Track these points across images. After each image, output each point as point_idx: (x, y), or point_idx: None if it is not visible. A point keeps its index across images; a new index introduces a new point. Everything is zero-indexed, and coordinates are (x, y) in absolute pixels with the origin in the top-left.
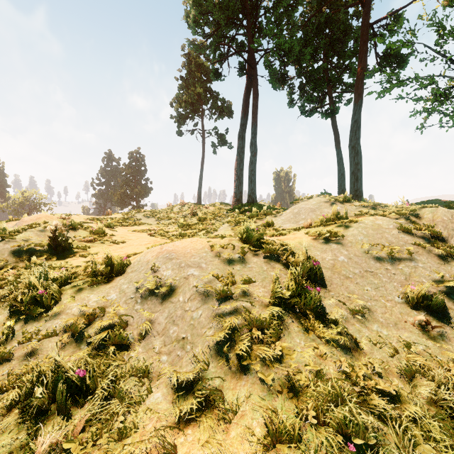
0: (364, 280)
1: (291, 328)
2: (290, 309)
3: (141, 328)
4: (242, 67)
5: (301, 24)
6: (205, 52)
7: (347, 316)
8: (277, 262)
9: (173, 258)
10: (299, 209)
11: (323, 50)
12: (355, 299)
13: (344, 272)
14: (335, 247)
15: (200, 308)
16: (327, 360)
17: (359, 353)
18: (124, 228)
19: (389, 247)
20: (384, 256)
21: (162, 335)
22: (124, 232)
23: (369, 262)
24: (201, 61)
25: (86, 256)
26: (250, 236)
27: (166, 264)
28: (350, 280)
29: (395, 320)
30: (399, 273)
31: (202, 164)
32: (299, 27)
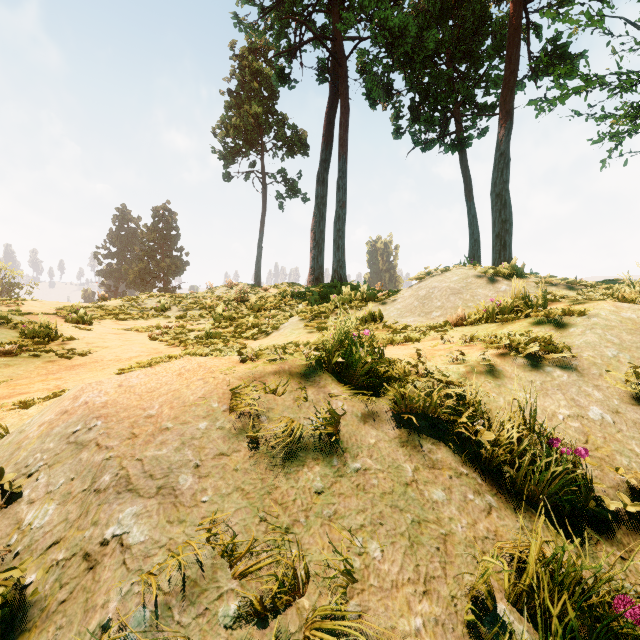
0: None
1: None
2: None
3: None
4: (323, 66)
5: (413, 8)
6: (266, 55)
7: None
8: (440, 441)
9: (87, 443)
10: (429, 290)
11: (448, 47)
12: None
13: (622, 458)
14: (566, 378)
15: None
16: None
17: None
18: (117, 324)
19: None
20: None
21: None
22: (105, 331)
23: None
24: (259, 66)
25: None
26: (352, 355)
27: (52, 471)
28: None
29: None
30: None
31: (262, 224)
32: (410, 14)
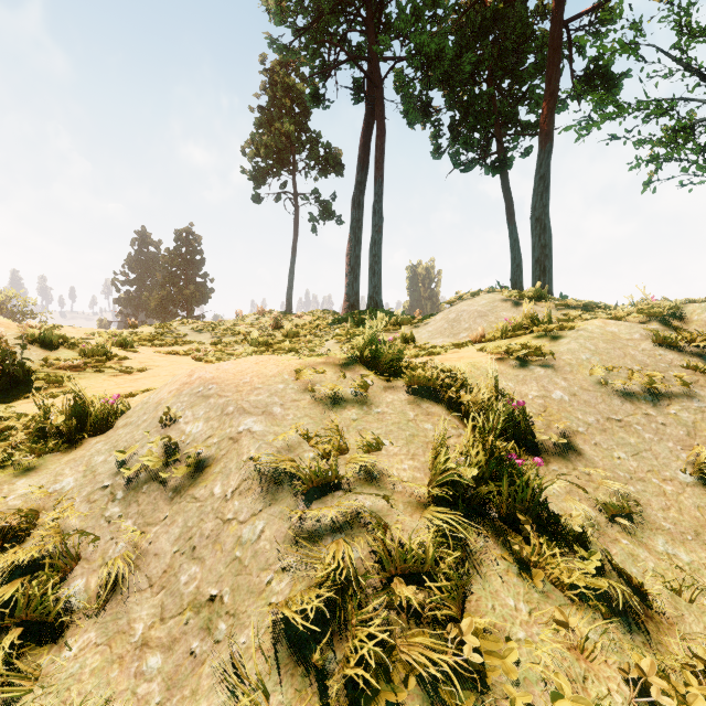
0: (610, 438)
1: (488, 564)
2: (476, 510)
3: (105, 572)
4: (358, 86)
5: (453, 23)
6: (298, 69)
7: (598, 519)
8: (435, 403)
9: (211, 395)
10: (458, 313)
11: (489, 64)
12: (602, 478)
13: (567, 421)
14: (543, 373)
15: (260, 514)
16: (597, 663)
17: (657, 624)
18: (154, 349)
19: (642, 374)
20: (636, 390)
21: (158, 590)
22: (150, 354)
23: (610, 402)
24: (291, 81)
25: (57, 395)
26: (378, 350)
27: (194, 409)
28: (581, 438)
29: (693, 525)
30: (672, 422)
31: (294, 249)
32: (450, 29)
